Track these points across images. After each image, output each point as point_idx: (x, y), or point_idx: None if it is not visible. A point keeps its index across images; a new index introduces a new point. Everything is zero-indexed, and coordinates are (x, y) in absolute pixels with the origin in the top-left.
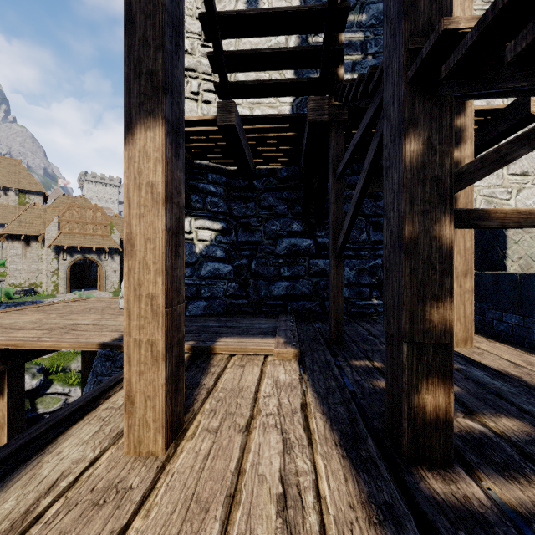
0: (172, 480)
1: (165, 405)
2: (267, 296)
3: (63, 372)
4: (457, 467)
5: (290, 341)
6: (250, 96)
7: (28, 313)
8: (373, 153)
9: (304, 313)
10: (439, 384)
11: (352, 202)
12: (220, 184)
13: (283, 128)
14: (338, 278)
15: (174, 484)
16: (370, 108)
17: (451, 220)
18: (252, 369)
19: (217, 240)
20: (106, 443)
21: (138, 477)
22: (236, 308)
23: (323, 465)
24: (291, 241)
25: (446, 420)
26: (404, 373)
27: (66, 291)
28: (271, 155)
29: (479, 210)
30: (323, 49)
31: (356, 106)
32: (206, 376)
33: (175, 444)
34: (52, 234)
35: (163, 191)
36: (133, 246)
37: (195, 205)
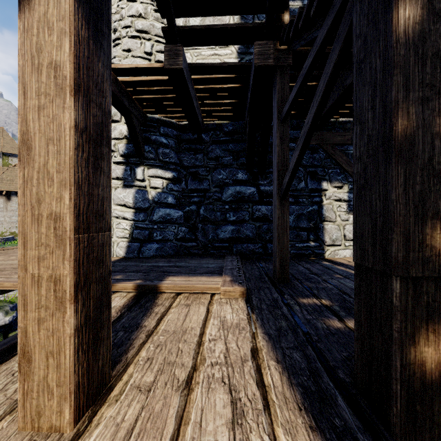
0: None
1: (74, 362)
2: (214, 239)
3: None
4: None
5: (236, 279)
6: (197, 43)
7: None
8: (332, 65)
9: (248, 254)
10: None
11: (301, 135)
12: (171, 137)
13: (229, 78)
14: (282, 218)
15: None
16: (328, 17)
17: None
18: (198, 308)
19: (169, 188)
20: (2, 411)
21: None
22: (185, 250)
23: None
24: (236, 188)
25: None
26: (394, 317)
27: None
28: (218, 109)
29: None
30: None
31: (300, 51)
32: (148, 317)
33: (92, 410)
34: None
35: (71, 75)
36: (30, 148)
37: (148, 155)
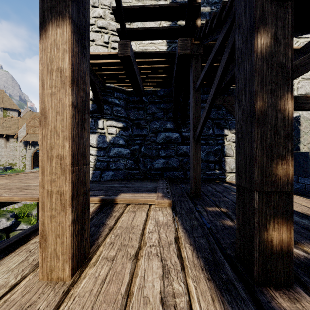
0: (73, 303)
1: (71, 241)
2: (151, 168)
3: (27, 216)
4: (296, 287)
5: (166, 195)
6: (140, 39)
7: (0, 179)
8: (225, 61)
9: (174, 178)
10: (283, 223)
11: (207, 102)
12: (122, 99)
13: (161, 61)
14: (196, 155)
15: (74, 307)
16: (222, 31)
17: (292, 97)
18: (141, 213)
19: (120, 133)
20: (27, 270)
21: (45, 301)
22: (131, 176)
23: (194, 287)
24: (166, 134)
25: (288, 250)
26: (255, 215)
27: (31, 168)
28: (153, 80)
29: (304, 96)
30: (187, 5)
31: (208, 45)
32: (109, 218)
33: (80, 270)
34: (22, 134)
35: (69, 75)
36: (46, 118)
37: (106, 111)
